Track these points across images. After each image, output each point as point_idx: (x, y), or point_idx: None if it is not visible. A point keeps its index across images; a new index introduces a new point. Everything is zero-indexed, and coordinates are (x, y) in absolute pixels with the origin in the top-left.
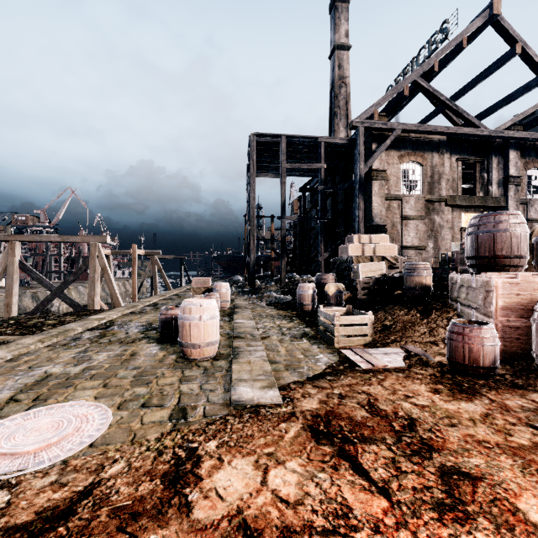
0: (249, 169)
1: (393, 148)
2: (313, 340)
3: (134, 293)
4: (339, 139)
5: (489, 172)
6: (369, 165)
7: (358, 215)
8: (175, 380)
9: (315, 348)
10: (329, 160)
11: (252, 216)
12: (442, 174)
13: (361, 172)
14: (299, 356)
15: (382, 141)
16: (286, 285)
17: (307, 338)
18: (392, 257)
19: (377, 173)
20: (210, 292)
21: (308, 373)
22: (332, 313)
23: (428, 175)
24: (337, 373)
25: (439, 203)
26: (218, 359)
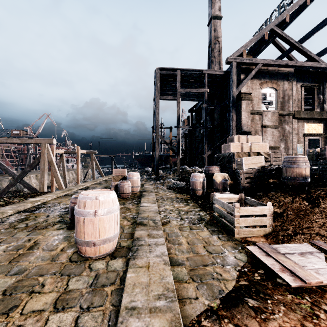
0: (155, 94)
1: (256, 78)
2: (211, 227)
3: (78, 179)
4: (218, 71)
5: (324, 94)
6: (239, 89)
7: (232, 124)
8: (50, 301)
9: (216, 239)
10: (209, 88)
11: (157, 126)
12: (290, 96)
13: (234, 94)
14: (202, 251)
15: (248, 73)
16: (180, 174)
17: (204, 224)
18: (265, 153)
19: (244, 95)
20: (126, 179)
21: (219, 288)
22: (226, 201)
23: (280, 96)
24: (258, 291)
25: (288, 116)
26: (115, 256)
